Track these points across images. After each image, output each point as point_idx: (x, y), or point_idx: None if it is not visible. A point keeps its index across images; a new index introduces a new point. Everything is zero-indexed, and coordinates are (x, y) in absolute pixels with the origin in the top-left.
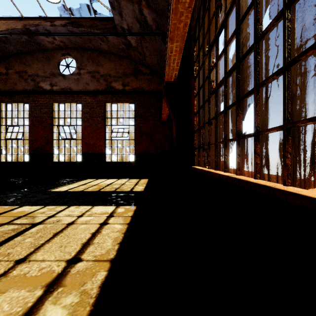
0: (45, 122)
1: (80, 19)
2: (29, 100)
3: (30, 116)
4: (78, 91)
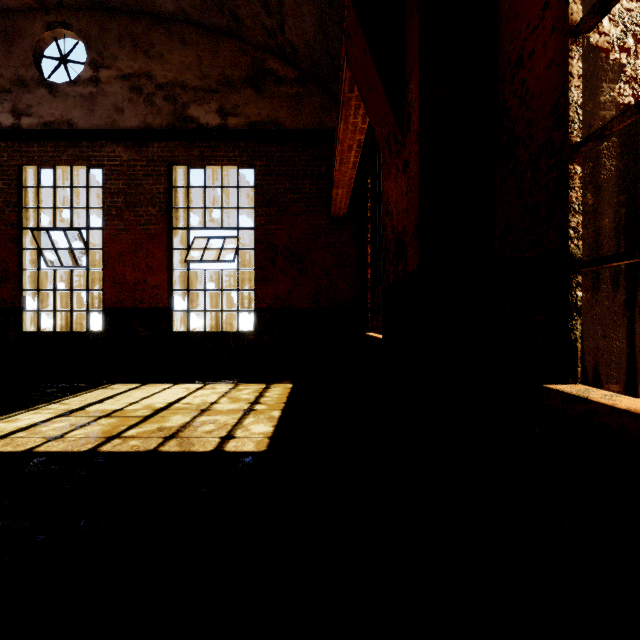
0: None
1: None
2: None
3: None
4: (91, 129)
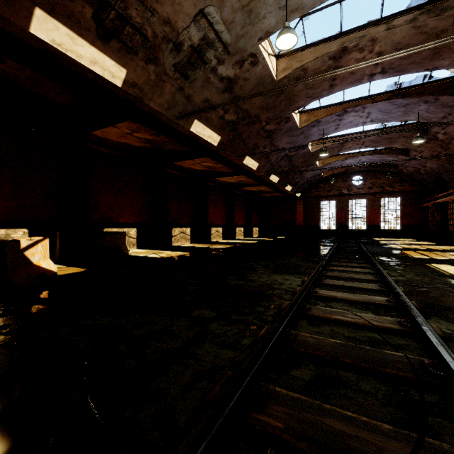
0: (344, 209)
1: (374, 163)
2: (336, 199)
3: (336, 207)
4: (364, 193)
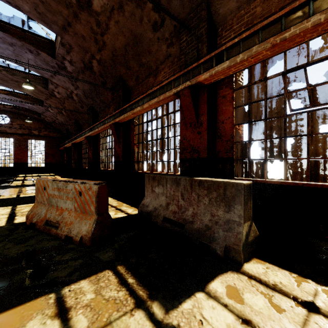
0: None
1: (20, 107)
2: None
3: None
4: (11, 133)
